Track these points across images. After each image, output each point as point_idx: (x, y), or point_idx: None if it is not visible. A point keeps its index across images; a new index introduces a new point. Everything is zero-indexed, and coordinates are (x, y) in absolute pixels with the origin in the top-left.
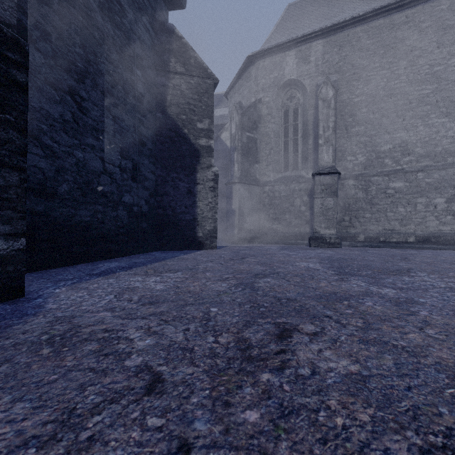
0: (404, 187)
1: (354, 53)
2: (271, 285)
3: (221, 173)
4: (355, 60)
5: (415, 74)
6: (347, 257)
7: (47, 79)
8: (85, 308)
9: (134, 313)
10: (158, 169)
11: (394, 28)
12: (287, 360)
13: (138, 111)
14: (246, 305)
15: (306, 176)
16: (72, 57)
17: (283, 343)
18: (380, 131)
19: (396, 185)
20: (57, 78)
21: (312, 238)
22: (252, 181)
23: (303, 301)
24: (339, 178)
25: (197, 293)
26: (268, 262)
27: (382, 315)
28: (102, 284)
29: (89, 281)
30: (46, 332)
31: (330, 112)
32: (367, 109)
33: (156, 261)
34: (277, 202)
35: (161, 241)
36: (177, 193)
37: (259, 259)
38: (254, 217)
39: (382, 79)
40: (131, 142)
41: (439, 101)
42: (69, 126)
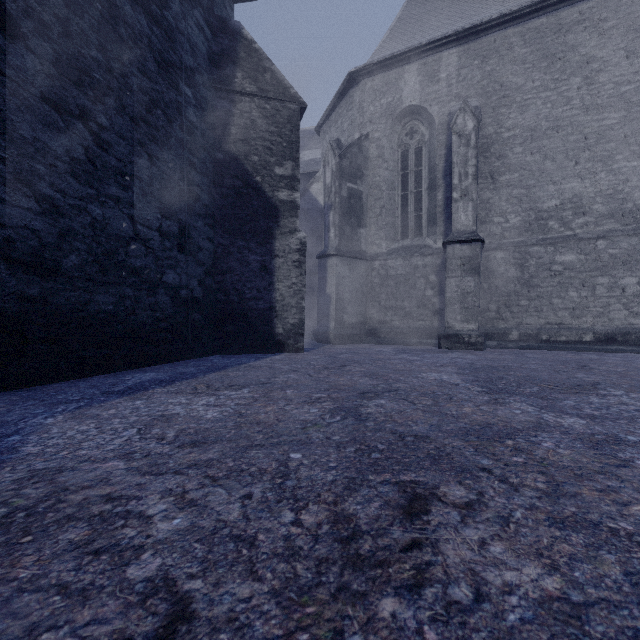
0: (578, 261)
1: (503, 67)
2: (388, 411)
3: (311, 241)
4: (505, 76)
5: (593, 96)
6: (497, 365)
7: (45, 95)
8: (85, 453)
9: (163, 464)
10: (217, 235)
11: (562, 30)
12: (426, 566)
13: (187, 149)
14: (348, 447)
15: (433, 246)
16: (86, 64)
17: (415, 525)
18: (542, 179)
19: (565, 258)
20: (62, 94)
21: (443, 336)
22: (356, 253)
23: (441, 440)
24: (482, 249)
25: (270, 425)
26: (380, 373)
27: (575, 466)
28: (123, 410)
29: (104, 405)
30: (5, 501)
31: (469, 152)
32: (522, 148)
33: (213, 370)
34: (392, 283)
35: (221, 340)
36: (245, 269)
37: (366, 367)
38: (358, 306)
39: (545, 105)
40: (176, 194)
41: (629, 135)
42: (80, 168)
